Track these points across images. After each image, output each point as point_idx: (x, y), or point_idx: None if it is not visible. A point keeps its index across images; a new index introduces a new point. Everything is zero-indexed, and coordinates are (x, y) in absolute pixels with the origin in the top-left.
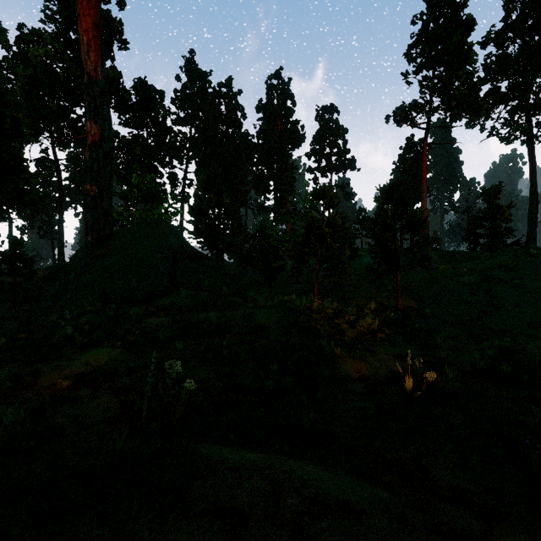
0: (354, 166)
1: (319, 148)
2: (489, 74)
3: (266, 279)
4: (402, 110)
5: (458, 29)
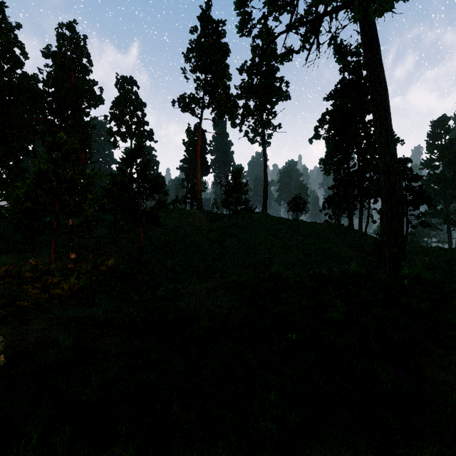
0: (152, 138)
1: (119, 114)
2: (243, 93)
3: (24, 237)
4: (184, 98)
5: (219, 50)
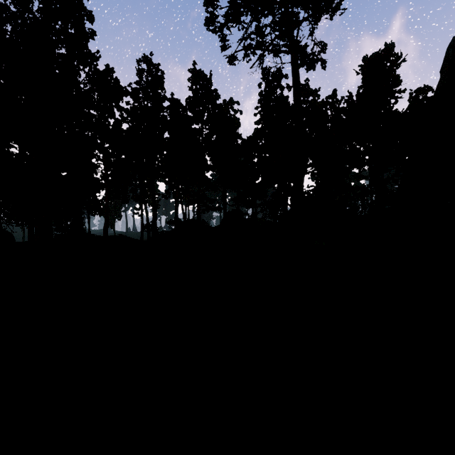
0: None
1: None
2: None
3: None
4: None
5: None
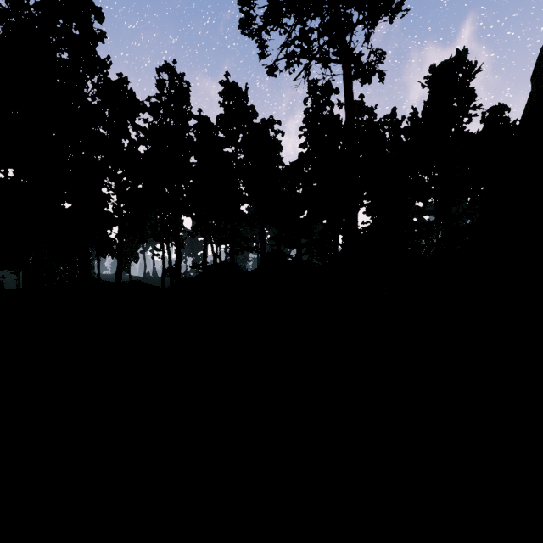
0: None
1: None
2: None
3: None
4: None
5: None
